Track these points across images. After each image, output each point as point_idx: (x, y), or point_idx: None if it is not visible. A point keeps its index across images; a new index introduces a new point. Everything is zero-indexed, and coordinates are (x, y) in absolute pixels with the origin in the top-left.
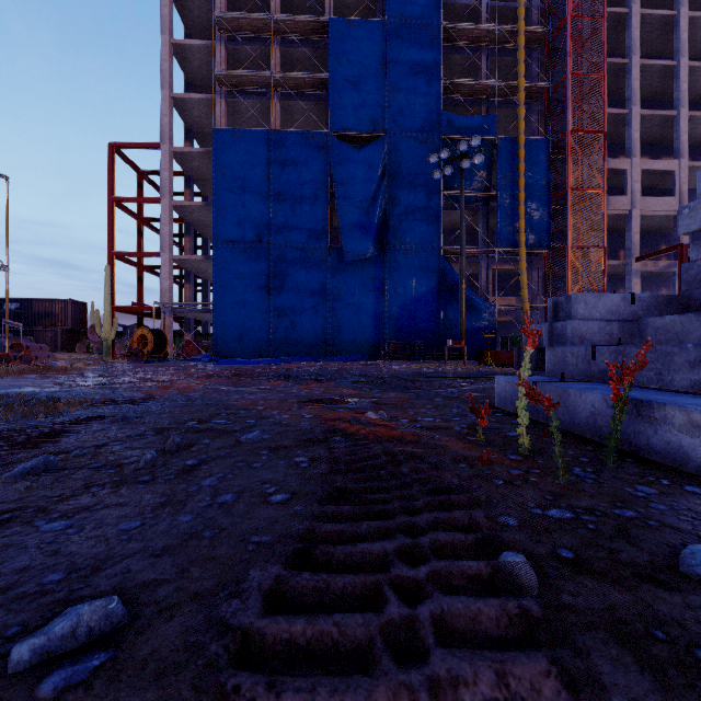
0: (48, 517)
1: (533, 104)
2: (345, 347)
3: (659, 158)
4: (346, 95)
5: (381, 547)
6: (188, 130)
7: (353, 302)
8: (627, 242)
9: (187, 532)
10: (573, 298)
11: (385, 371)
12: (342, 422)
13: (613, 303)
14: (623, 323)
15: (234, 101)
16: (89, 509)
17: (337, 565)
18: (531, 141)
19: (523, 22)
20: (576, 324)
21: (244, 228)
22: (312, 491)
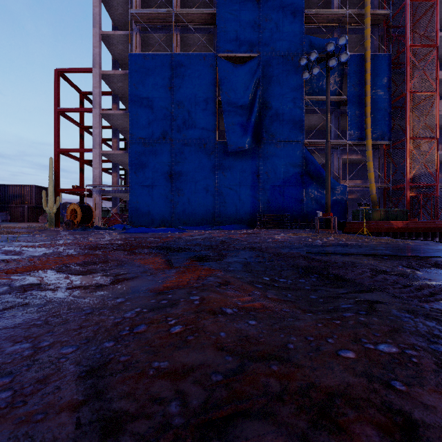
0: None
1: (375, 30)
2: (229, 218)
3: None
4: (230, 25)
5: None
6: (115, 62)
7: (235, 184)
8: None
9: None
10: None
11: (271, 242)
12: None
13: None
14: None
15: (146, 35)
16: None
17: None
18: (375, 57)
19: None
20: None
21: (152, 128)
22: None
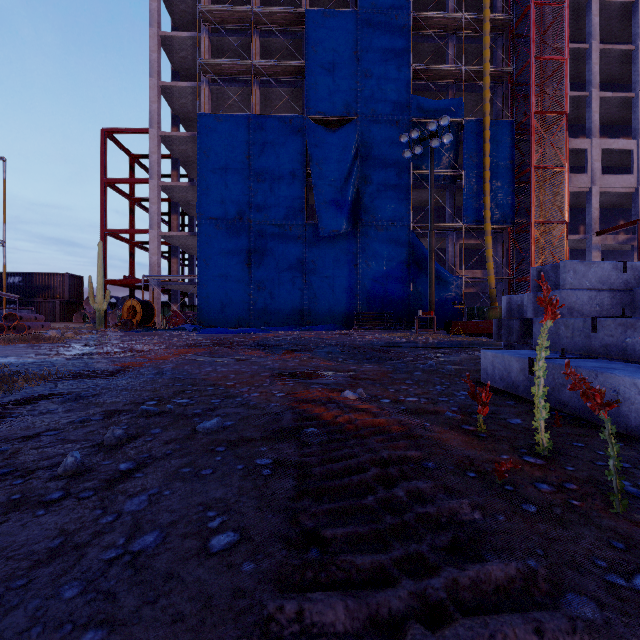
0: None
1: (498, 88)
2: (320, 317)
3: (618, 138)
4: (321, 81)
5: None
6: (175, 117)
7: (328, 275)
8: (587, 218)
9: (56, 634)
10: (561, 266)
11: (358, 341)
12: (316, 404)
13: (604, 272)
14: (615, 293)
15: (218, 88)
16: None
17: None
18: (496, 123)
19: (488, 10)
20: (565, 294)
21: (226, 206)
22: (272, 525)
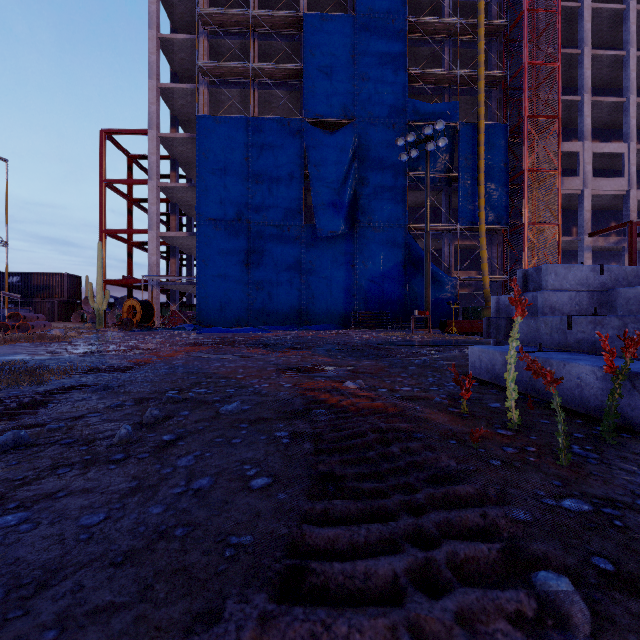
0: (3, 508)
1: (492, 92)
2: (318, 317)
3: (609, 141)
4: (319, 84)
5: (389, 565)
6: (174, 118)
7: (325, 276)
8: (579, 220)
9: (156, 530)
10: (543, 269)
11: (356, 340)
12: (321, 392)
13: (583, 275)
14: (593, 294)
15: (216, 90)
16: (50, 497)
17: (336, 590)
18: (491, 126)
19: (483, 16)
20: (547, 295)
21: (225, 207)
22: (296, 473)
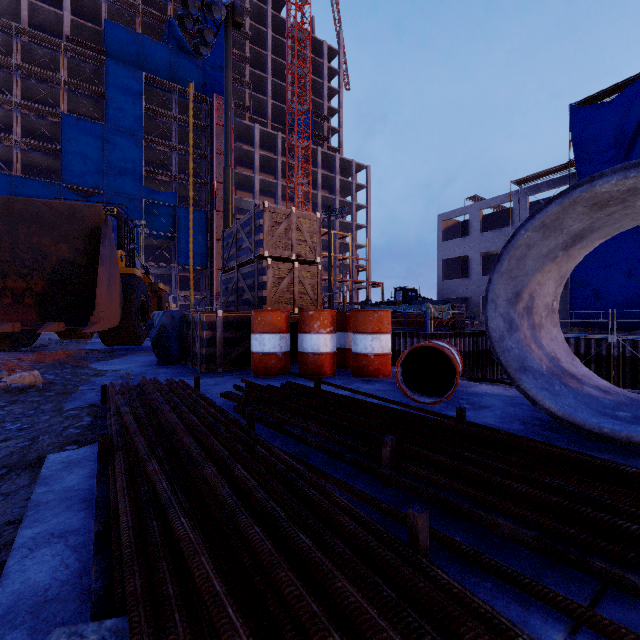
0: None
1: (203, 188)
2: None
3: None
4: (76, 164)
5: None
6: None
7: None
8: None
9: None
10: None
11: None
12: None
13: None
14: None
15: None
16: None
17: None
18: (198, 211)
19: (191, 148)
20: None
21: None
22: None
